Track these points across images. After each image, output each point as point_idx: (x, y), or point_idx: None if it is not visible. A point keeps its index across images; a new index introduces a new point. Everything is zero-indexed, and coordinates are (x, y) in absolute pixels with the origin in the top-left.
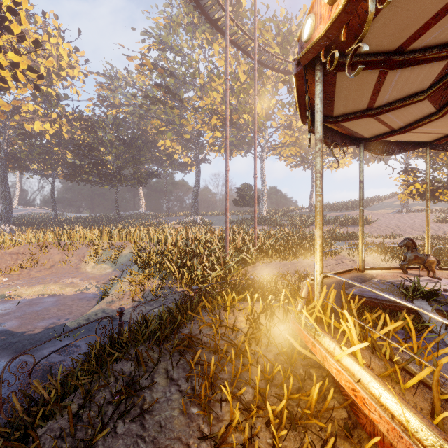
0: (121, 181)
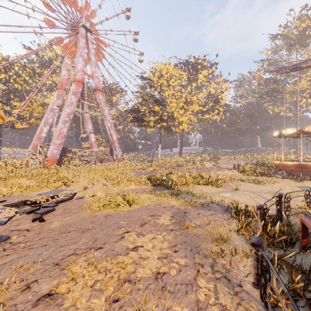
0: (248, 135)
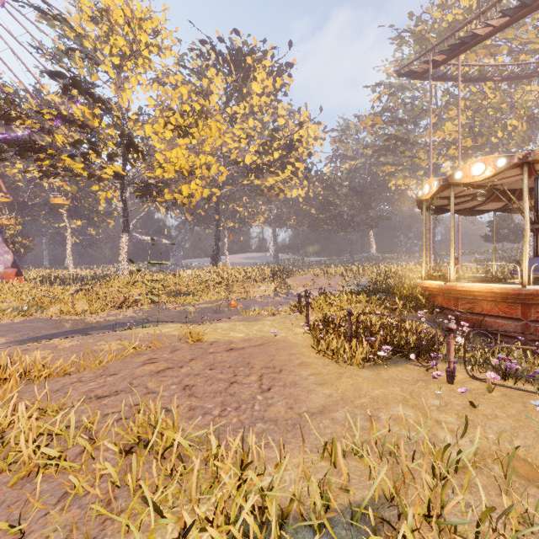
0: (354, 228)
